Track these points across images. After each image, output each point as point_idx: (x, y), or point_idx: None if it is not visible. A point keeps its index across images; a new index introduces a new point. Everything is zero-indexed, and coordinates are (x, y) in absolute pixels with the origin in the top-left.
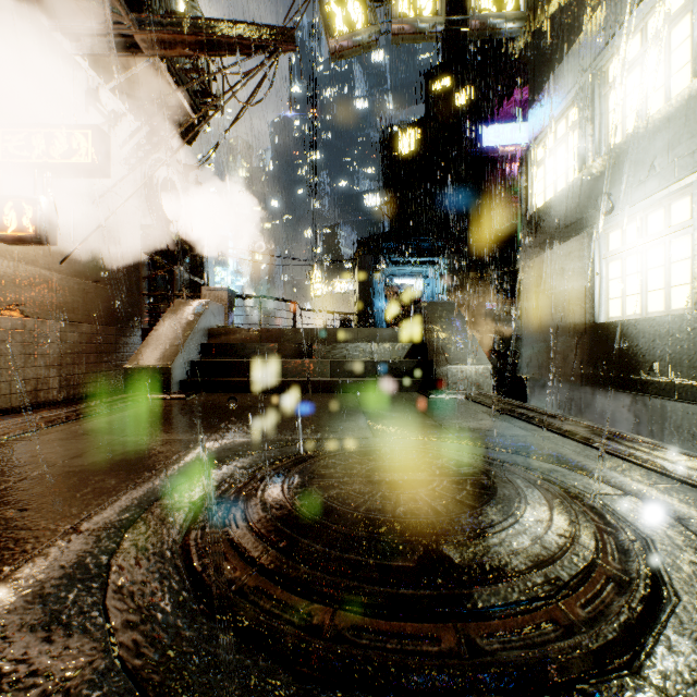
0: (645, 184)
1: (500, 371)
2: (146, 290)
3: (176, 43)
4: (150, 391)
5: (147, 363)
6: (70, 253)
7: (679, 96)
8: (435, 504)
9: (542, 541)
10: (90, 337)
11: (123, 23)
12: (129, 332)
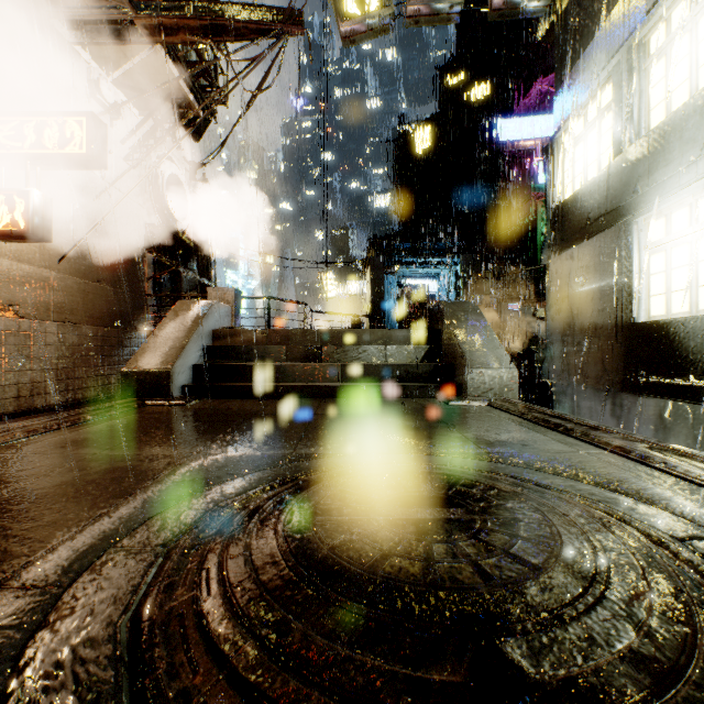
0: (696, 165)
1: (521, 376)
2: (151, 291)
3: (179, 28)
4: (149, 396)
5: (146, 366)
6: (68, 251)
7: None
8: (481, 562)
9: (651, 632)
10: (91, 339)
11: (123, 7)
12: (132, 334)
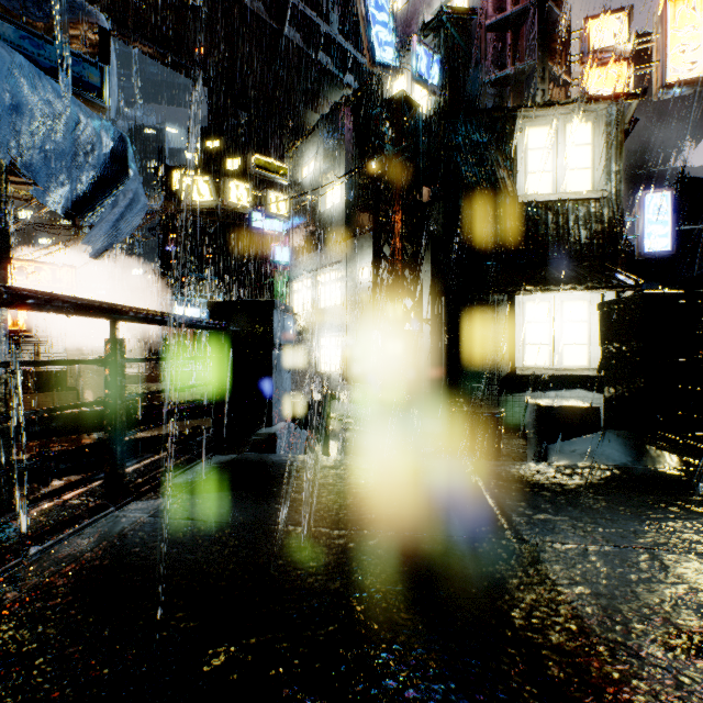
0: (330, 329)
1: None
2: None
3: None
4: None
5: None
6: None
7: (338, 307)
8: None
9: None
10: None
11: None
12: None
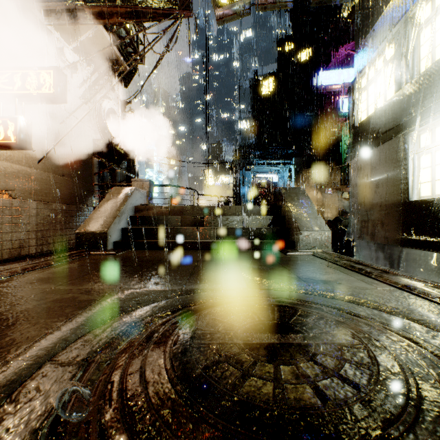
0: None
1: (332, 235)
2: (96, 181)
3: (113, 13)
4: (93, 249)
5: (91, 229)
6: (43, 156)
7: None
8: (318, 383)
9: None
10: (58, 212)
11: (77, 1)
12: (85, 209)
